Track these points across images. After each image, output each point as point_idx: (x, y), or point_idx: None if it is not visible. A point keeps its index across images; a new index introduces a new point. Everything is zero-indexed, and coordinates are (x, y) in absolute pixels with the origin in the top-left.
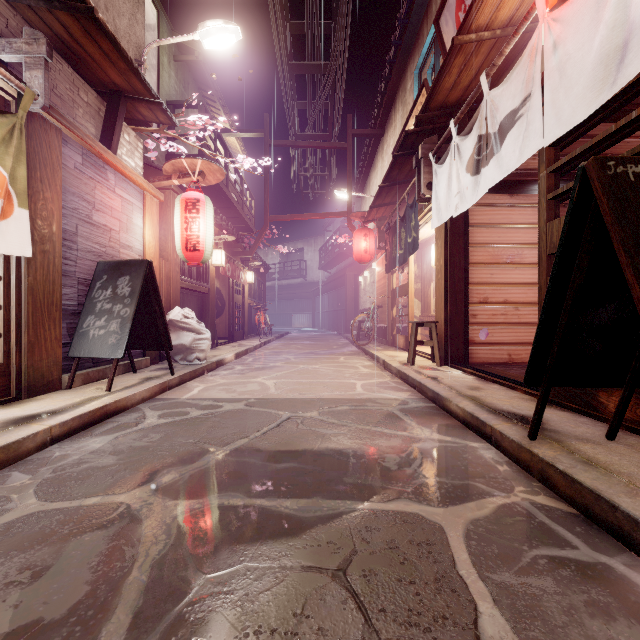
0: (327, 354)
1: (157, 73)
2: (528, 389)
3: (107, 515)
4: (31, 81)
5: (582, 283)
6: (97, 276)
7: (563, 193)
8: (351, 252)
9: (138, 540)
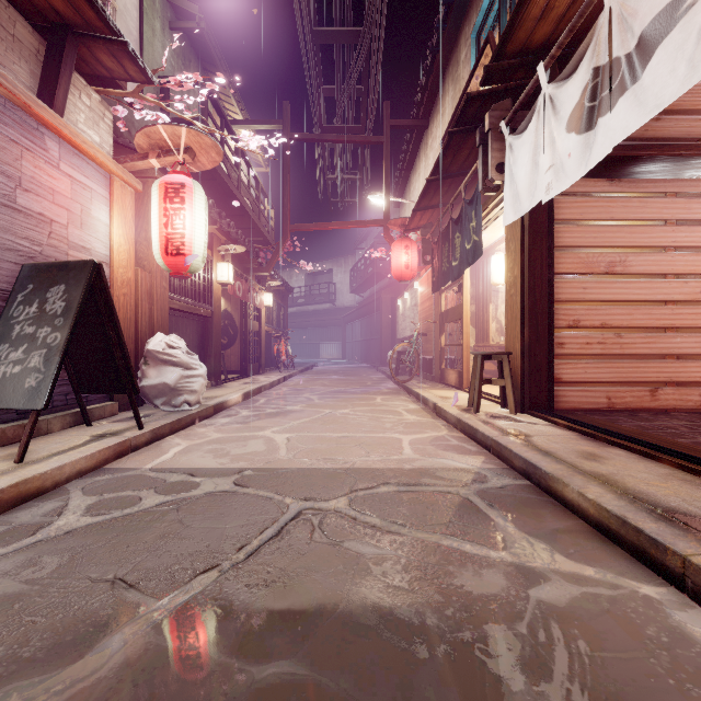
0: (360, 393)
1: (139, 29)
2: (683, 461)
3: None
4: None
5: None
6: (19, 285)
7: None
8: (387, 272)
9: None
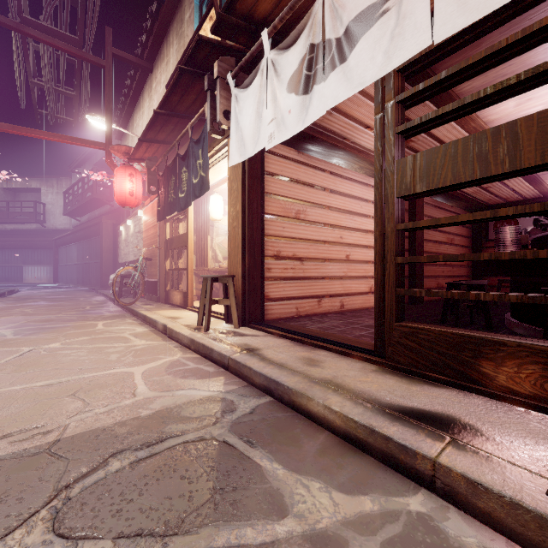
0: (76, 320)
1: None
2: (365, 354)
3: None
4: None
5: None
6: None
7: (417, 126)
8: (108, 199)
9: None
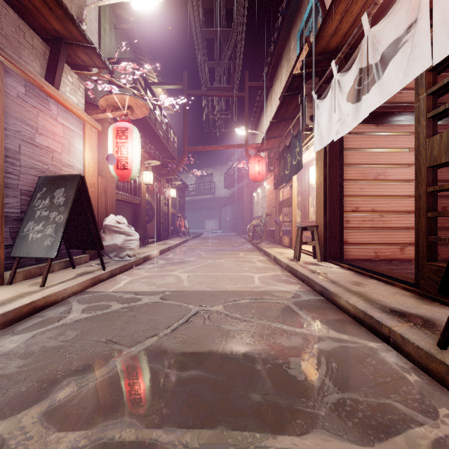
0: (230, 250)
1: (98, 33)
2: (406, 285)
3: None
4: None
5: None
6: (38, 188)
7: (444, 111)
8: (247, 175)
9: None
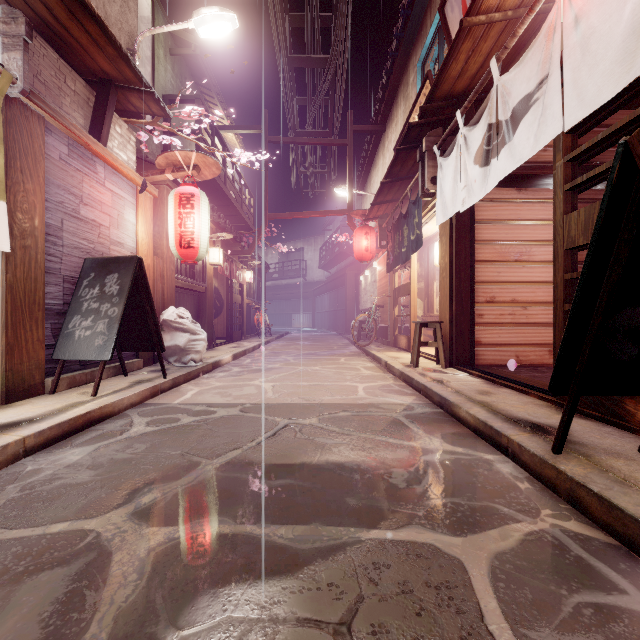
0: (327, 355)
1: (151, 65)
2: (542, 394)
3: (72, 547)
4: (9, 63)
5: (619, 278)
6: (84, 274)
7: (582, 183)
8: (351, 251)
9: (104, 581)
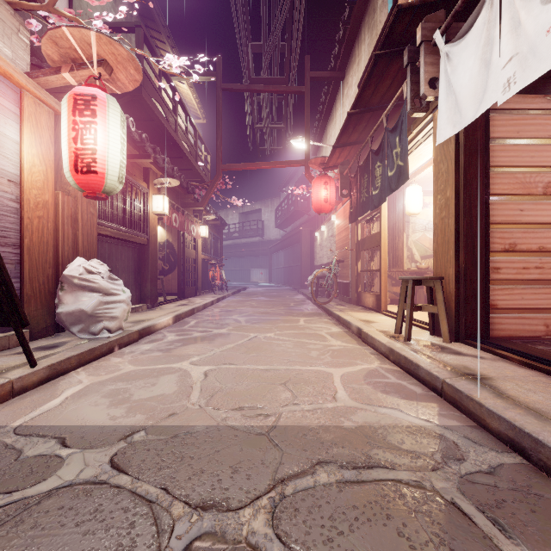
0: (284, 314)
1: None
2: None
3: None
4: None
5: None
6: None
7: None
8: (306, 210)
9: None
